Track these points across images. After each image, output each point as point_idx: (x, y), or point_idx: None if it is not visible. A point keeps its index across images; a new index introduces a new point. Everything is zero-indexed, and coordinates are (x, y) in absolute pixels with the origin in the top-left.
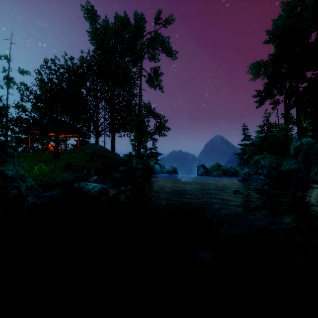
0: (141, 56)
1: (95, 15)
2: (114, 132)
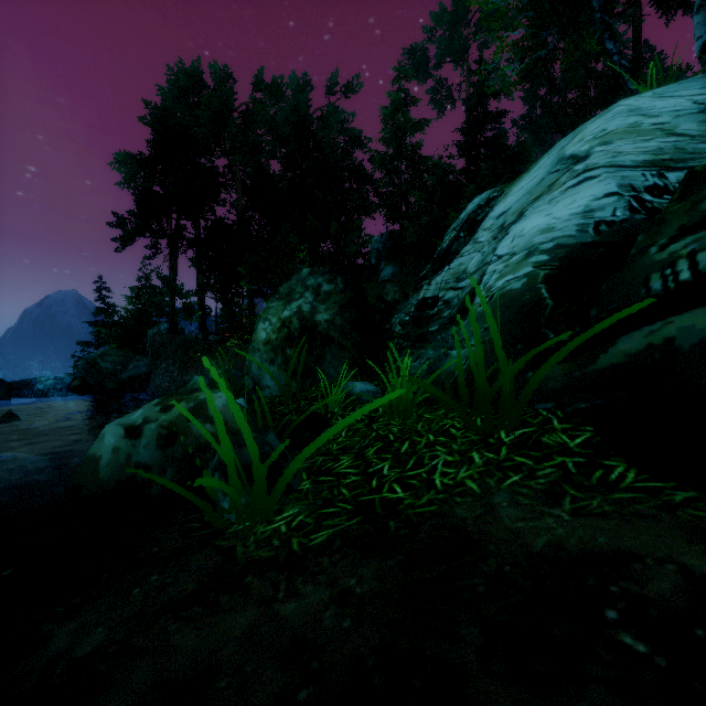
0: None
1: None
2: None
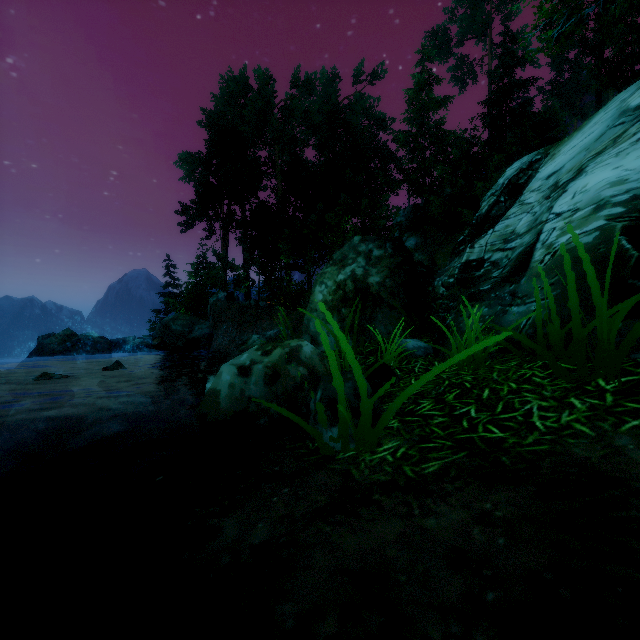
0: None
1: None
2: None
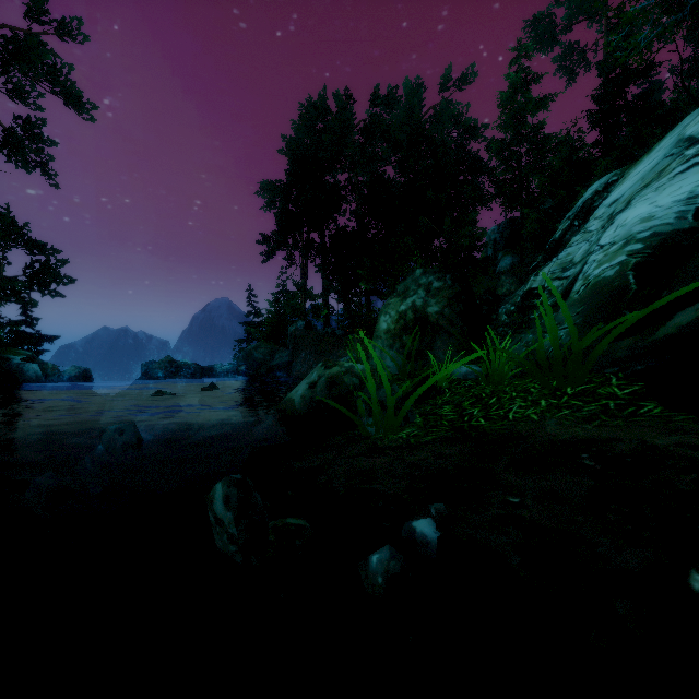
0: None
1: None
2: None
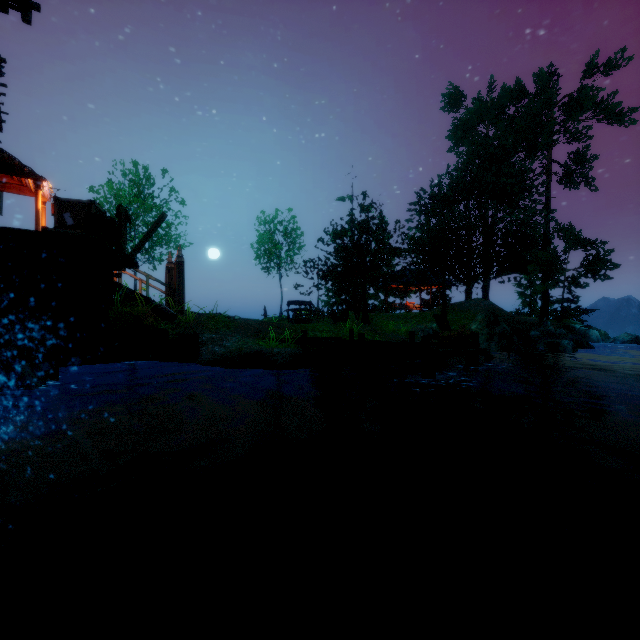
0: (551, 143)
1: (459, 99)
2: (495, 277)
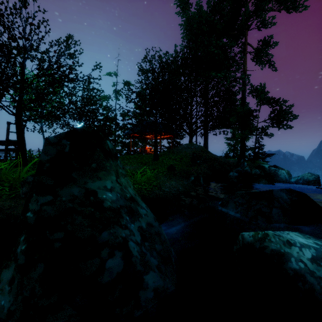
0: (247, 27)
1: (187, 4)
2: (209, 129)
